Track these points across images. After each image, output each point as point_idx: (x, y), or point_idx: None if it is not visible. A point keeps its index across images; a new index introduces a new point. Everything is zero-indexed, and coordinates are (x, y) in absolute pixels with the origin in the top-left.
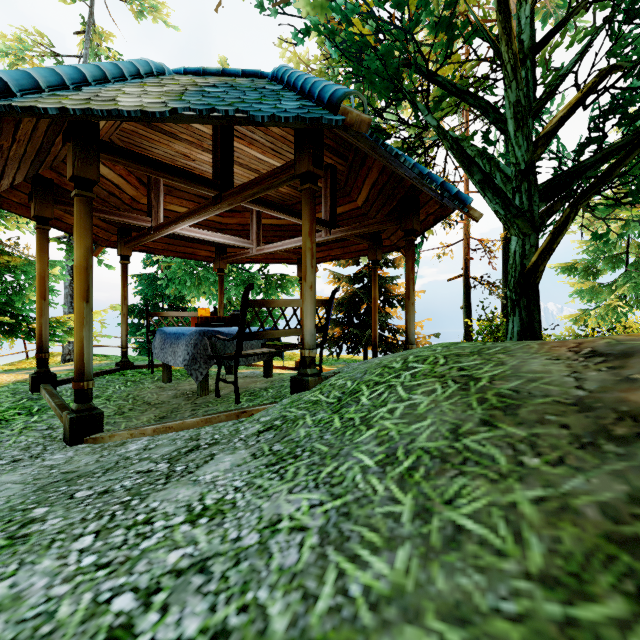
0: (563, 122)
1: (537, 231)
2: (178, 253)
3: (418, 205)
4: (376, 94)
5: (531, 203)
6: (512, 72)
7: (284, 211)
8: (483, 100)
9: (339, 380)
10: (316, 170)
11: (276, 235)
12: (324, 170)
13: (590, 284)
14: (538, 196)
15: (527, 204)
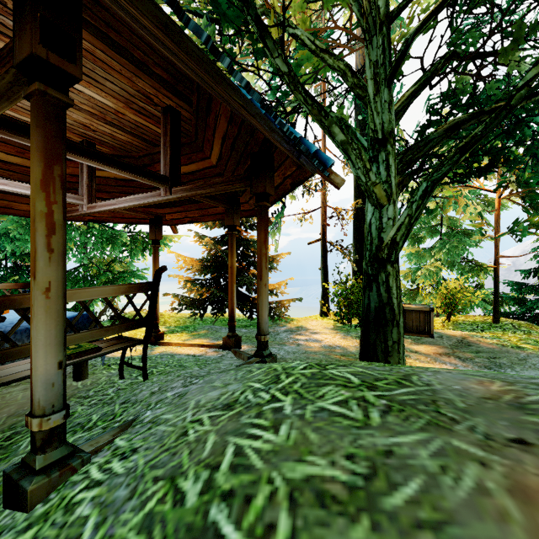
0: (414, 97)
1: (393, 204)
2: None
3: (272, 164)
4: (235, 46)
5: (388, 174)
6: (373, 26)
7: (90, 156)
8: (342, 61)
9: (88, 492)
10: (57, 59)
11: (123, 191)
12: (163, 113)
13: (416, 249)
14: (394, 168)
15: (384, 175)
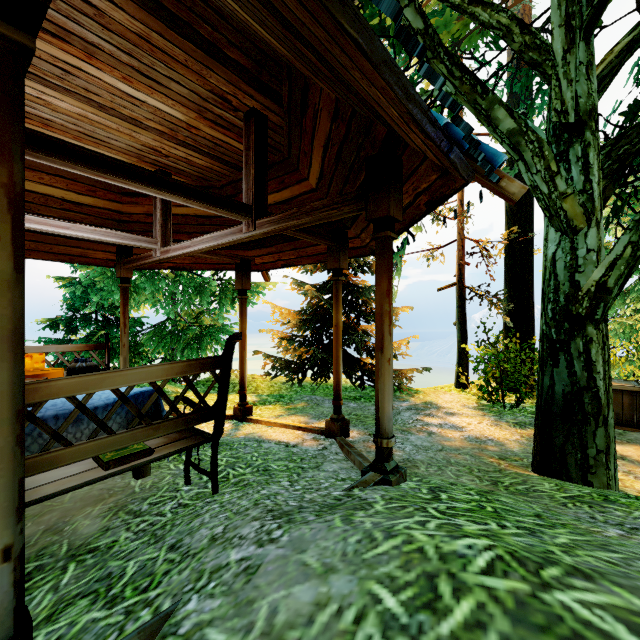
0: (630, 52)
1: (596, 226)
2: (57, 255)
3: (399, 172)
4: None
5: (585, 179)
6: None
7: (145, 180)
8: (505, 12)
9: None
10: None
11: (205, 231)
12: (245, 120)
13: None
14: (597, 168)
15: (579, 181)
